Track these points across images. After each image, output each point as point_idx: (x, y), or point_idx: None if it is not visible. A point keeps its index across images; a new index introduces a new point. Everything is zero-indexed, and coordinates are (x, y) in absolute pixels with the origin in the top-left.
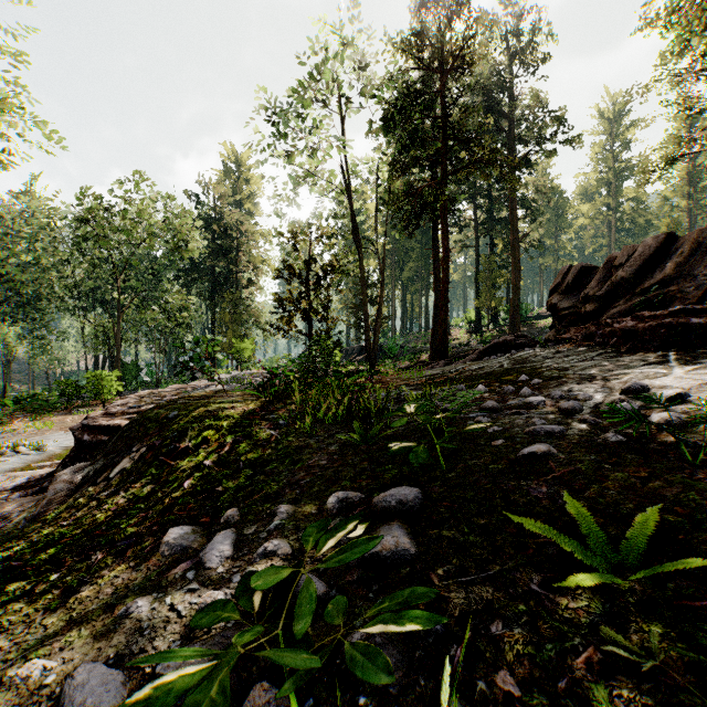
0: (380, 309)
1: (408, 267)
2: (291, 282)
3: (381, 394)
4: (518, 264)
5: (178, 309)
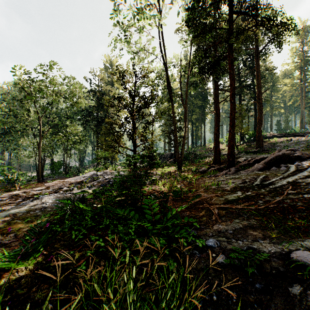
0: (184, 132)
1: (195, 113)
2: (119, 109)
3: (211, 245)
4: (261, 107)
5: (77, 135)
